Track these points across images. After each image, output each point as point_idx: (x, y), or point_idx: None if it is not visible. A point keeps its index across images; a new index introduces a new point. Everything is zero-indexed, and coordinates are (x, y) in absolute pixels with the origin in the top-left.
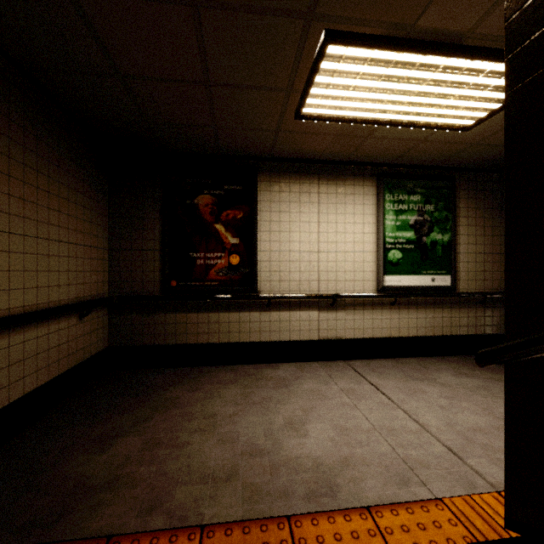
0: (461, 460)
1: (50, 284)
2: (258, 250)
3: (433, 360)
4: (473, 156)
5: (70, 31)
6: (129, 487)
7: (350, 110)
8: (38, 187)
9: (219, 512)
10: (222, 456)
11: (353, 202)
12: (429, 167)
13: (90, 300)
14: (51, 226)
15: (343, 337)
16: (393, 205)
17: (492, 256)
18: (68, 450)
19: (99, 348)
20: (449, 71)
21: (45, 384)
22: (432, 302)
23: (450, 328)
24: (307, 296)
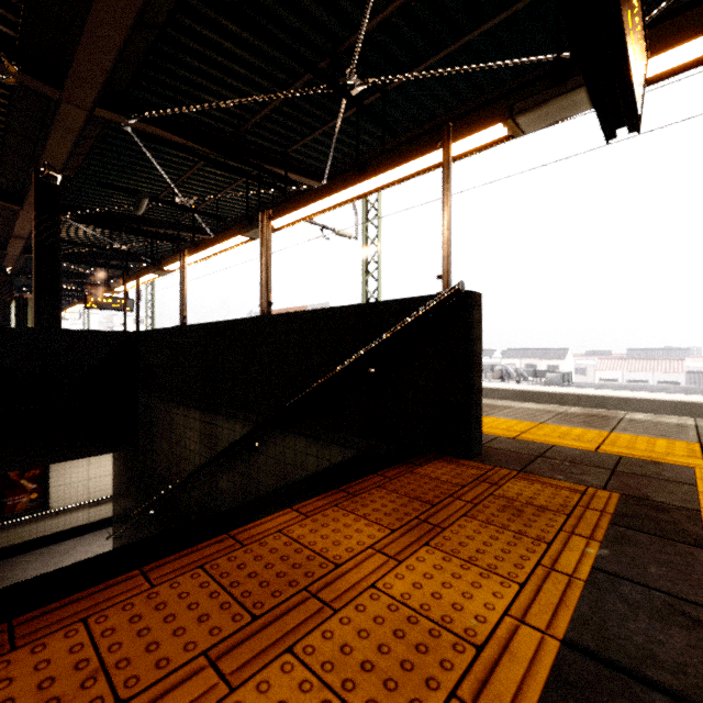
0: None
1: None
2: (50, 487)
3: None
4: None
5: None
6: None
7: None
8: None
9: None
10: None
11: None
12: None
13: None
14: None
15: (105, 517)
16: None
17: None
18: None
19: None
20: None
21: None
22: None
23: None
24: (82, 504)
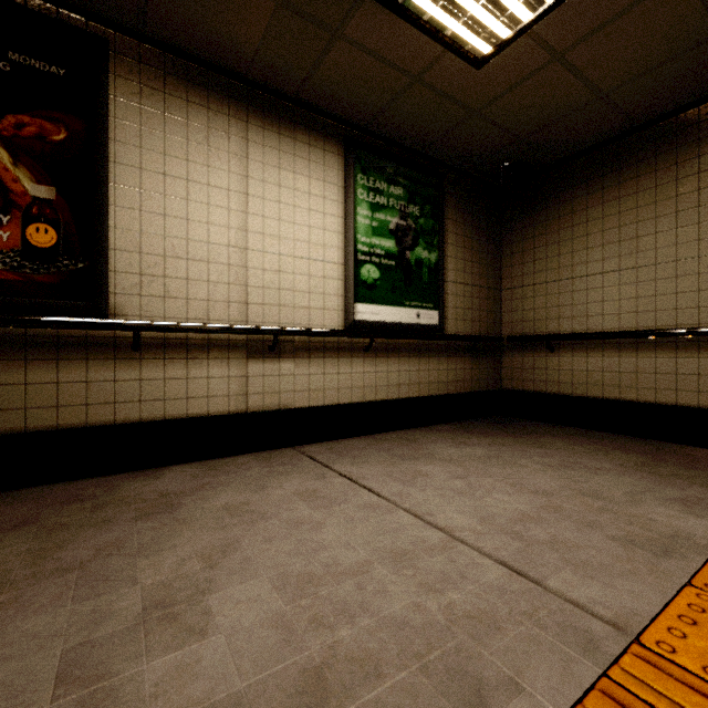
0: (539, 584)
1: None
2: (111, 224)
3: (419, 432)
4: (468, 143)
5: None
6: None
7: None
8: None
9: None
10: None
11: (307, 174)
12: (414, 150)
13: None
14: None
15: (292, 405)
16: (369, 194)
17: (480, 290)
18: None
19: None
20: None
21: None
22: (417, 348)
23: (437, 385)
24: (223, 327)
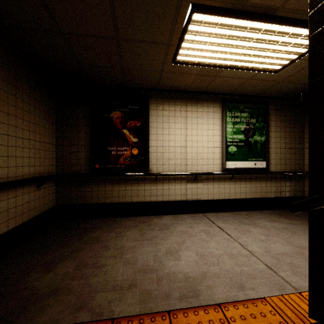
0: (276, 273)
1: (17, 165)
2: (150, 145)
3: (255, 213)
4: (279, 89)
5: (28, 0)
6: (66, 294)
7: (206, 58)
8: (9, 103)
9: (124, 309)
10: (126, 273)
11: (207, 117)
12: (253, 96)
13: (43, 176)
14: (17, 128)
15: (201, 198)
16: (232, 119)
17: (290, 150)
18: (27, 270)
19: (50, 206)
20: (267, 33)
21: (13, 229)
22: (254, 177)
23: (265, 193)
24: (179, 174)
